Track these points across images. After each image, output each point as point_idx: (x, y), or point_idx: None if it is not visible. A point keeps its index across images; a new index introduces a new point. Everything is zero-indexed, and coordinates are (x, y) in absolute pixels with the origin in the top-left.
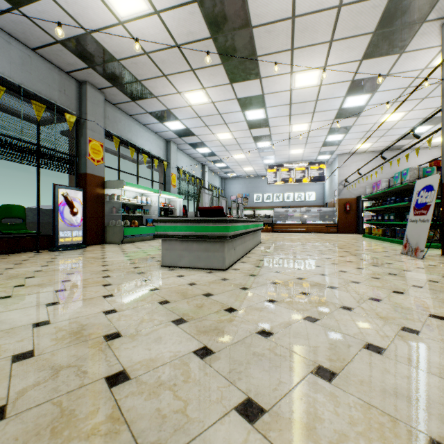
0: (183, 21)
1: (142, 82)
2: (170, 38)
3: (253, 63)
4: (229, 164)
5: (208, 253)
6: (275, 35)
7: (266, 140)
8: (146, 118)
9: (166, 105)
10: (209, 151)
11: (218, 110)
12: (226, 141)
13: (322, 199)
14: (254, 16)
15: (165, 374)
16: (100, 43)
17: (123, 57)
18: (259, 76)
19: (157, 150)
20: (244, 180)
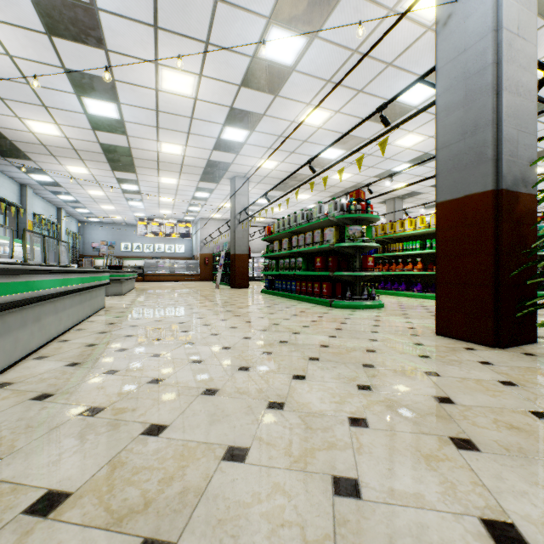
0: (85, 144)
1: (25, 153)
2: (71, 146)
3: (132, 168)
4: (94, 211)
5: (113, 288)
6: (147, 163)
7: (138, 201)
8: (7, 167)
9: (42, 167)
10: (74, 199)
11: (96, 179)
12: (97, 196)
13: (191, 252)
14: (135, 155)
15: (126, 303)
16: (1, 131)
17: (18, 140)
18: (136, 173)
19: (12, 196)
20: (110, 226)
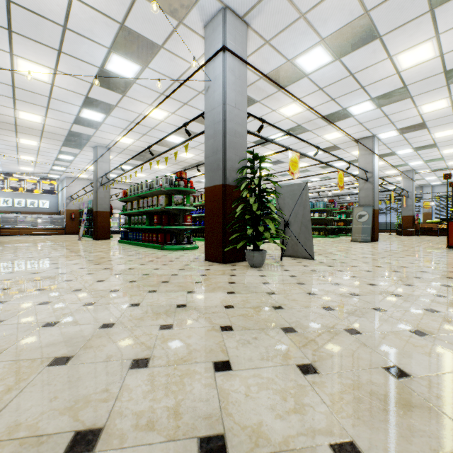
0: None
1: None
2: None
3: None
4: None
5: None
6: (4, 125)
7: None
8: None
9: None
10: None
11: None
12: None
13: (57, 207)
14: None
15: None
16: None
17: None
18: None
19: None
20: None
